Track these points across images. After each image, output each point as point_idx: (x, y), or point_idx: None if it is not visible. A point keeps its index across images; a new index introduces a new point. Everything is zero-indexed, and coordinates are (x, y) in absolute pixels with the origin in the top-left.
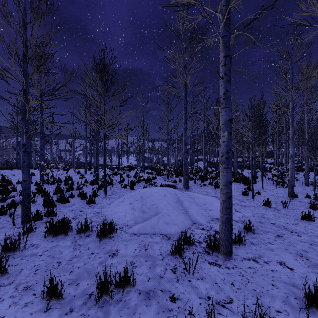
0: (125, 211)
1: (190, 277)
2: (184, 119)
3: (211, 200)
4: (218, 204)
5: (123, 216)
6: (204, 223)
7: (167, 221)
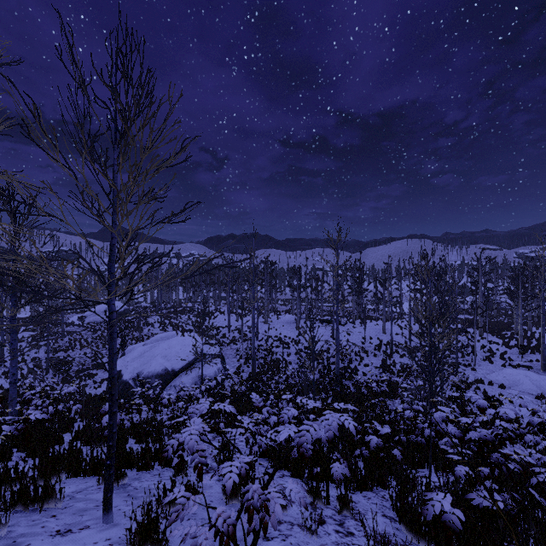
0: (503, 380)
1: (542, 403)
2: (542, 317)
3: None
4: None
5: (503, 381)
6: None
7: (530, 388)
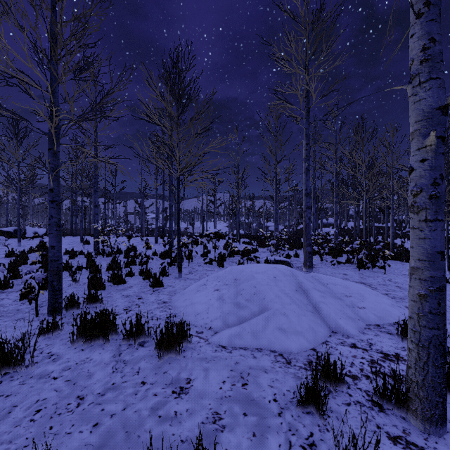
0: (208, 303)
1: None
2: (305, 153)
3: (361, 290)
4: (374, 297)
5: (205, 311)
6: (353, 333)
7: (282, 325)
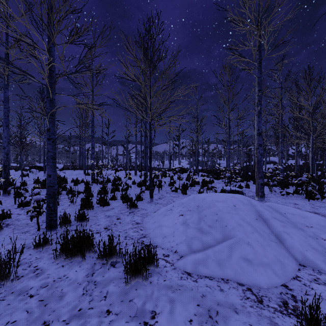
0: (174, 227)
1: None
2: (257, 99)
3: (321, 221)
4: None
5: (171, 234)
6: (325, 268)
7: (247, 256)
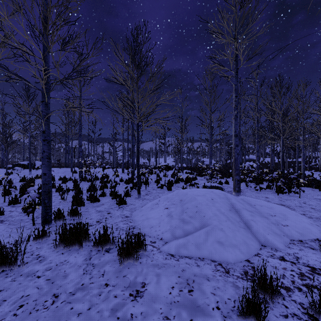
0: (160, 218)
1: None
2: (234, 104)
3: (283, 211)
4: (295, 217)
5: (157, 225)
6: (281, 247)
7: (220, 239)
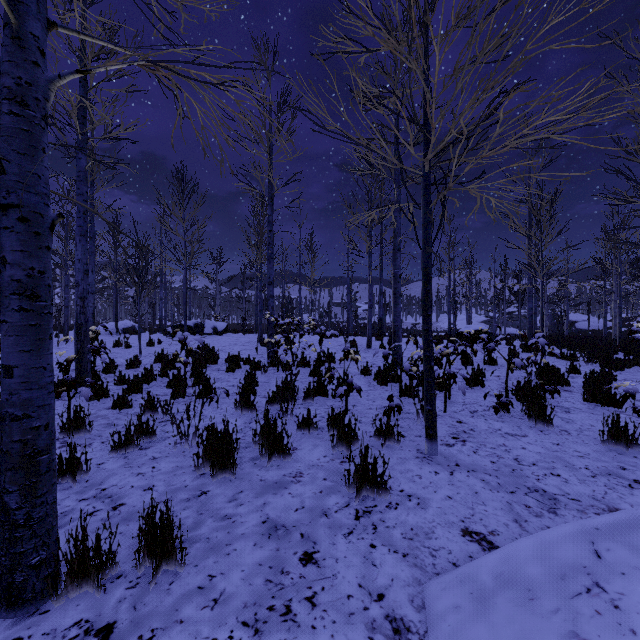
0: None
1: None
2: None
3: None
4: None
5: None
6: None
7: None
